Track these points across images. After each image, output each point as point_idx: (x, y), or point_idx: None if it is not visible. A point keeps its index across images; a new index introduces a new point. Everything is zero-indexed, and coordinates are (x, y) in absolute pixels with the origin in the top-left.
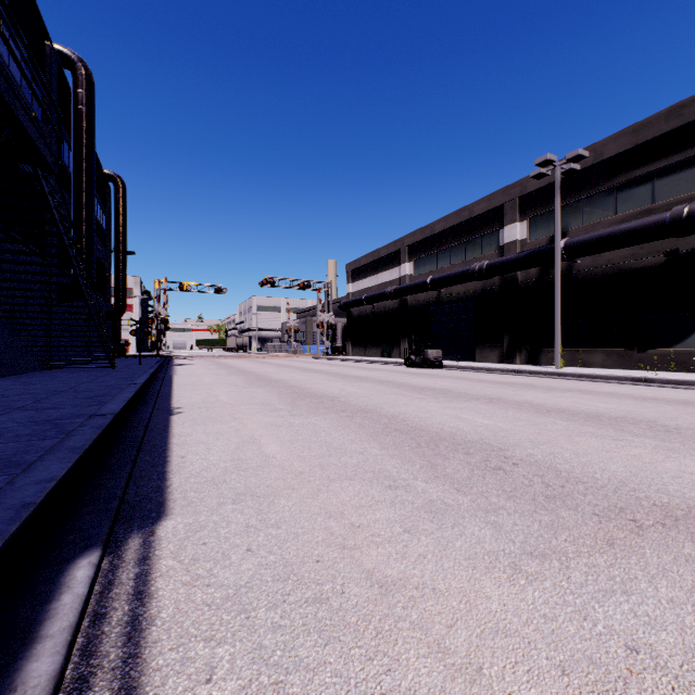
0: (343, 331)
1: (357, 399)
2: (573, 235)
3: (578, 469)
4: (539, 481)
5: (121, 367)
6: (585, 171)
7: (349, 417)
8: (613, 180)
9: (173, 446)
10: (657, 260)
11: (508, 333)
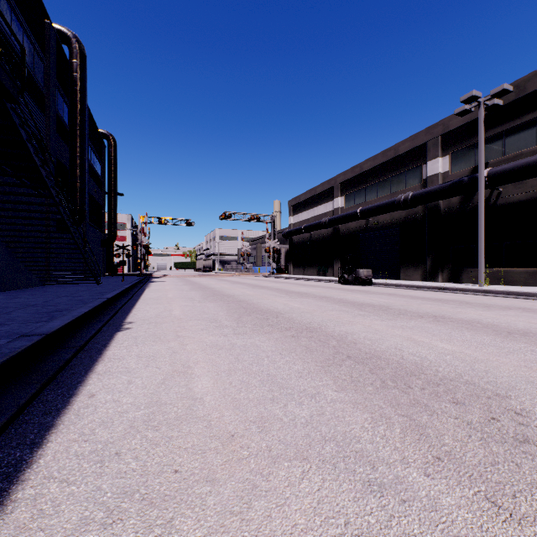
0: (286, 255)
1: (301, 315)
2: (495, 165)
3: None
4: None
5: (105, 283)
6: (507, 106)
7: (294, 337)
8: (536, 113)
9: (91, 377)
10: None
11: (431, 255)
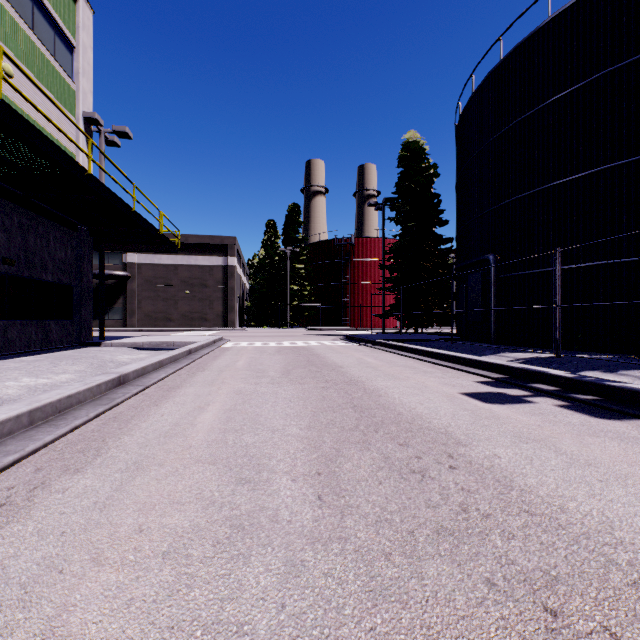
0: None
1: None
2: None
3: None
4: None
5: None
6: None
7: None
8: None
9: None
10: (95, 286)
11: None
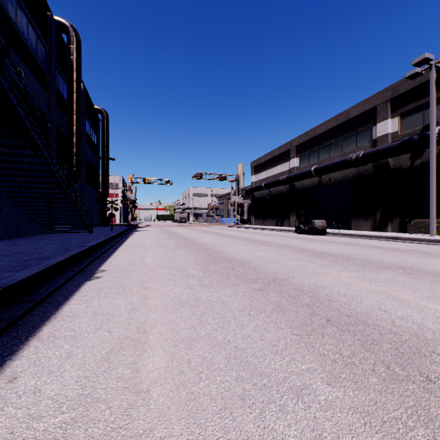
0: (248, 208)
1: (266, 264)
2: None
3: None
4: None
5: (97, 232)
6: None
7: (261, 291)
8: None
9: (29, 344)
10: None
11: (381, 208)
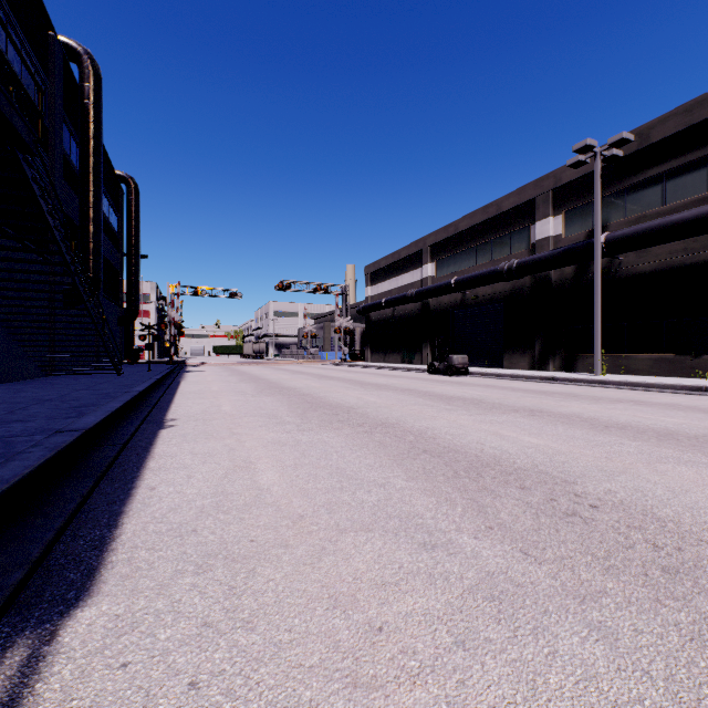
0: (362, 337)
1: (377, 410)
2: (615, 229)
3: (687, 517)
4: (640, 538)
5: (128, 373)
6: (629, 157)
7: (367, 433)
8: (661, 167)
9: (146, 472)
10: None
11: (540, 338)
